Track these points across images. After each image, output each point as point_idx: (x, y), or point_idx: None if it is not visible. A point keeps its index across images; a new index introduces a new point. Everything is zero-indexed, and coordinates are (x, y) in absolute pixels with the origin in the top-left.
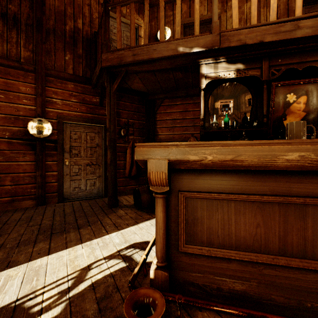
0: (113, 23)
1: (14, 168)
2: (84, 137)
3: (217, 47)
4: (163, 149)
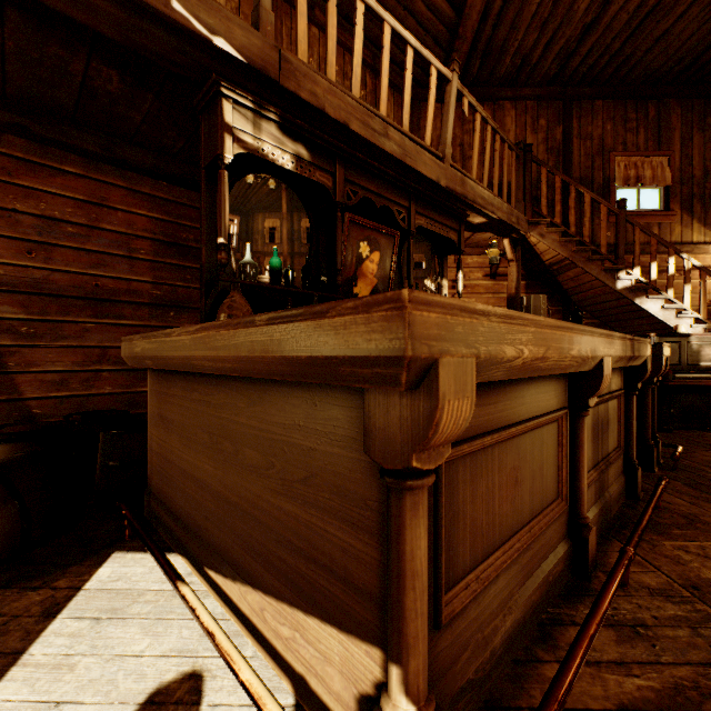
0: None
1: None
2: None
3: (274, 79)
4: (469, 322)
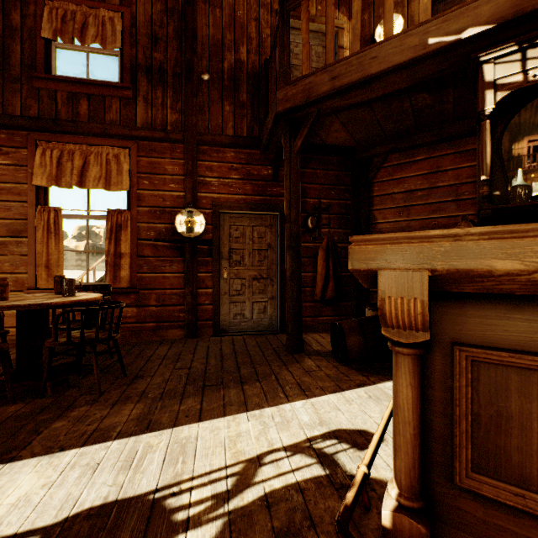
0: (294, 38)
1: (159, 281)
2: (249, 234)
3: (530, 11)
4: (416, 246)
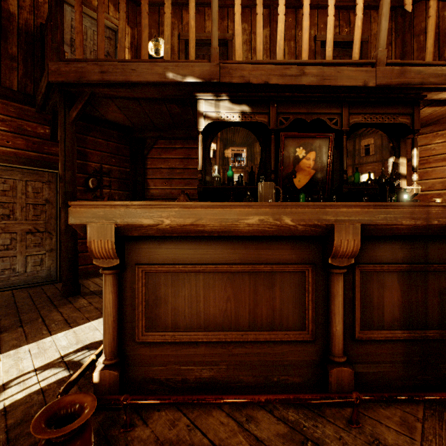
0: None
1: None
2: (21, 188)
3: (216, 81)
4: (108, 210)
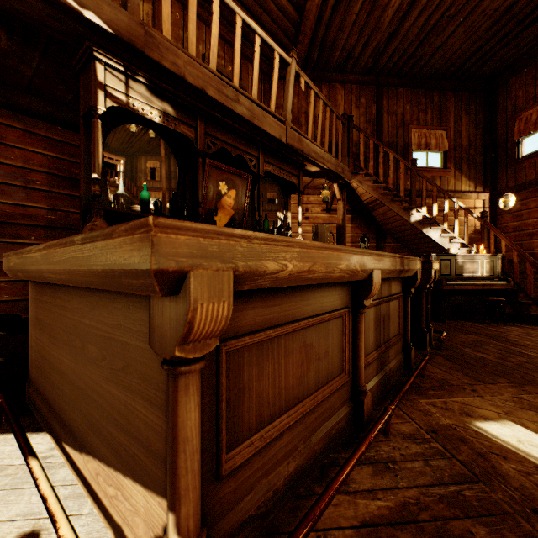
0: None
1: None
2: None
3: (140, 49)
4: (226, 243)
